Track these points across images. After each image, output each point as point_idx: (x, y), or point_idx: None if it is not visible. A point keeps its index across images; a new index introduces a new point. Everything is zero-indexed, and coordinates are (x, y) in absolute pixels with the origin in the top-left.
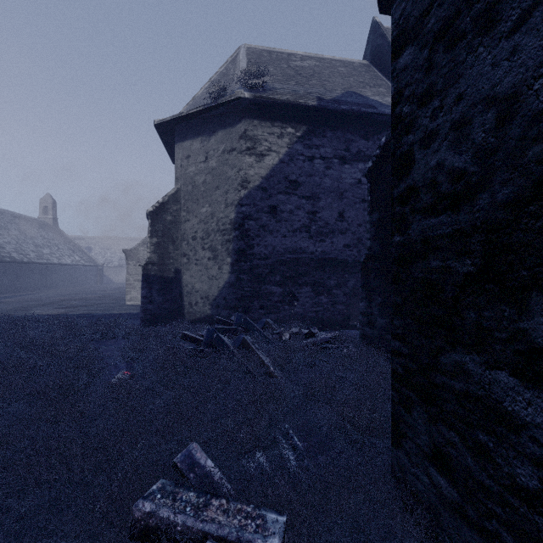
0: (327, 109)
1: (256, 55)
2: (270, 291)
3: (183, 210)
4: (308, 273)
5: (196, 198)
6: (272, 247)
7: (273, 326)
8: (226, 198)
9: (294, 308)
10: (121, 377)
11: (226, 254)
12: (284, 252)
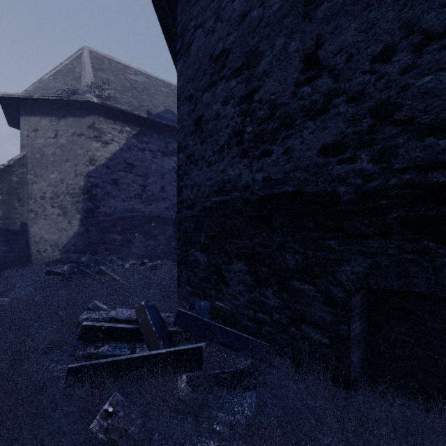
0: (153, 120)
1: (99, 61)
2: (113, 238)
3: (30, 174)
4: (141, 226)
5: (45, 166)
6: (115, 208)
7: (117, 261)
8: (76, 169)
9: (131, 249)
10: (5, 301)
11: (75, 212)
12: (124, 211)
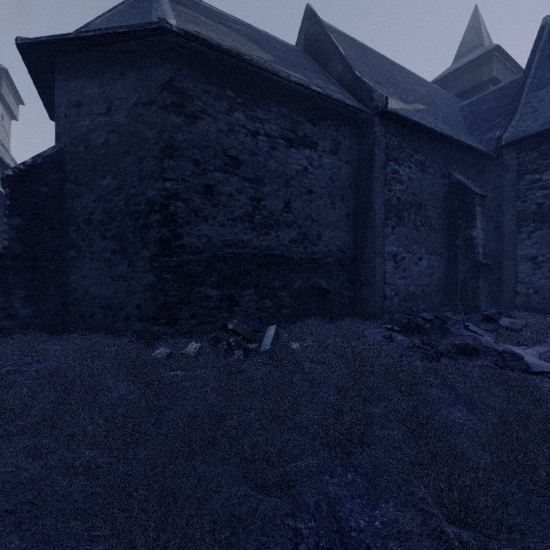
0: None
1: None
2: None
3: None
4: None
5: None
6: None
7: None
8: None
9: None
10: None
11: None
12: None
